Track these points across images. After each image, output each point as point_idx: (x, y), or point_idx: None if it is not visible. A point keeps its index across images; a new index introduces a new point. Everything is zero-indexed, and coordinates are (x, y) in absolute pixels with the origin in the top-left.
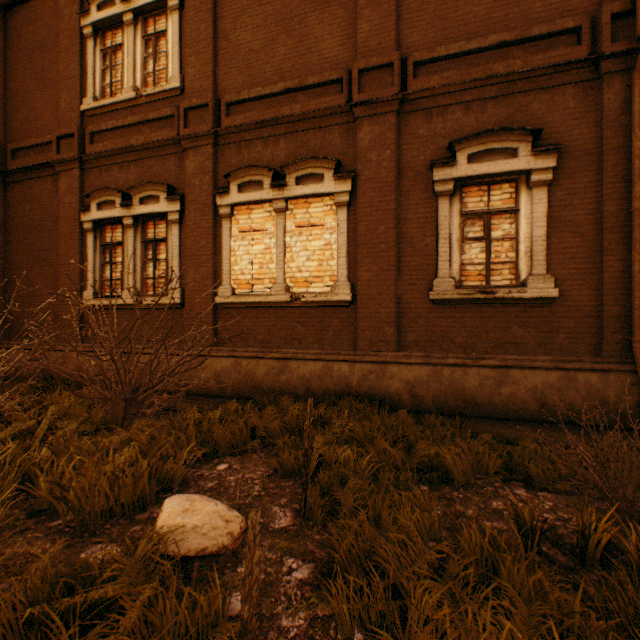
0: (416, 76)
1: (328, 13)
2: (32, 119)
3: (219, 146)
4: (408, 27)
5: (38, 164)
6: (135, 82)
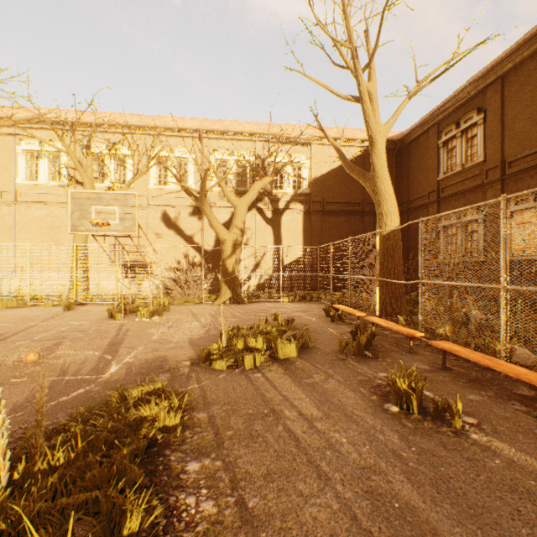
0: None
1: None
2: (417, 186)
3: (504, 183)
4: None
5: (420, 206)
6: (461, 162)
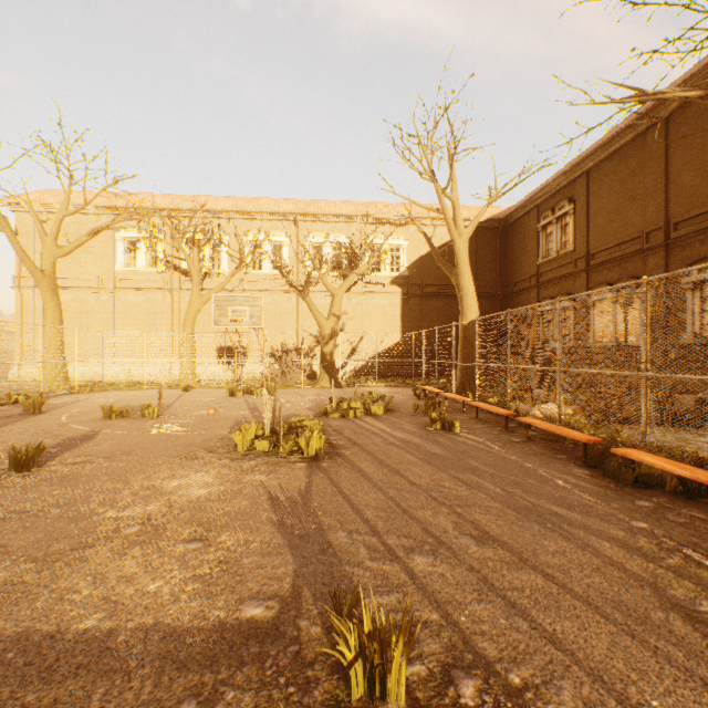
0: (676, 229)
1: (635, 204)
2: (520, 269)
3: (589, 273)
4: (672, 204)
5: (522, 289)
6: (556, 248)
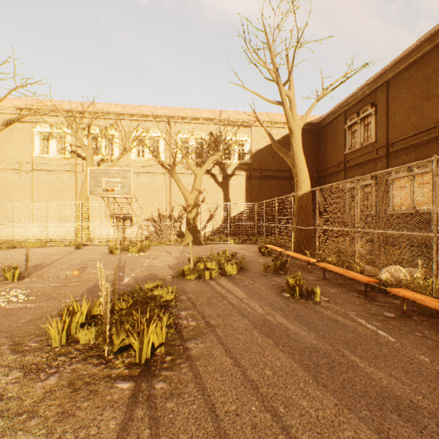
0: None
1: (431, 101)
2: (330, 158)
3: (388, 158)
4: None
5: (332, 173)
6: (360, 141)
